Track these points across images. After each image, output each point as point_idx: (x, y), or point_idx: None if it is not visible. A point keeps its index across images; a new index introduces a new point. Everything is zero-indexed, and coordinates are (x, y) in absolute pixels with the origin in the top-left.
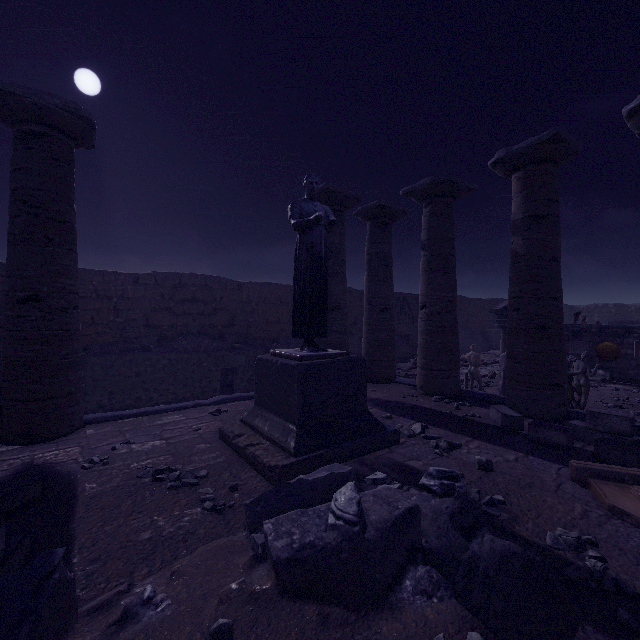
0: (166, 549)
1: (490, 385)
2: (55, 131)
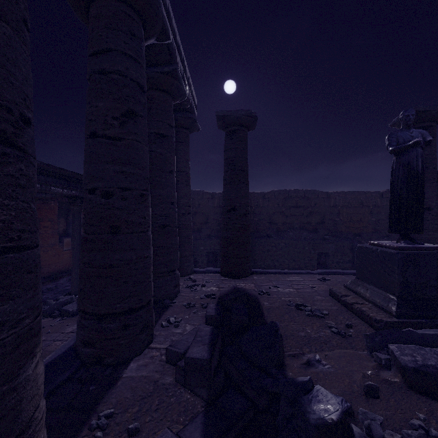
0: (315, 344)
1: None
2: (241, 127)
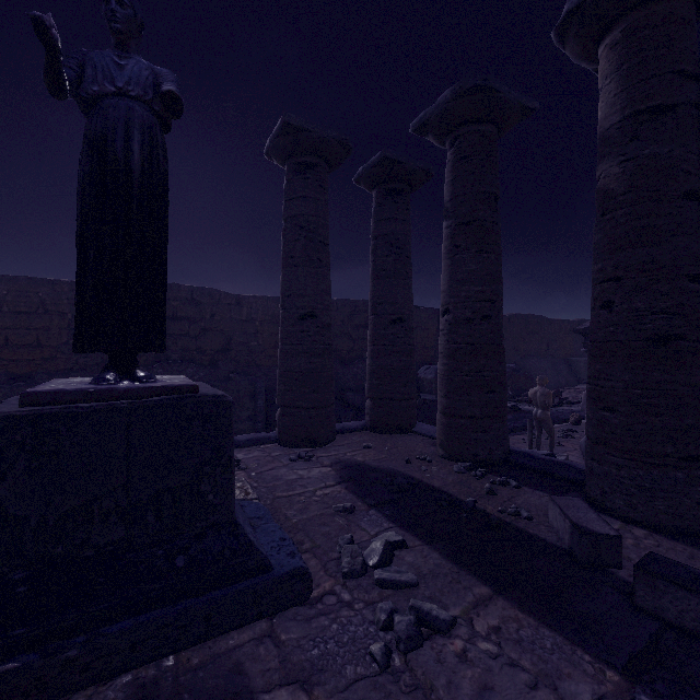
0: None
1: (571, 436)
2: None
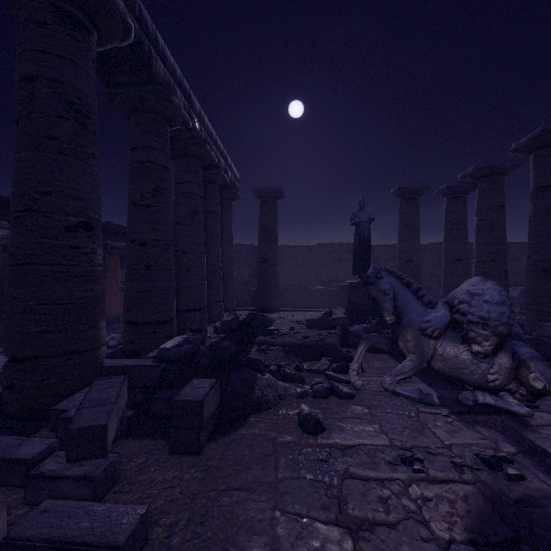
0: None
1: None
2: (271, 198)
